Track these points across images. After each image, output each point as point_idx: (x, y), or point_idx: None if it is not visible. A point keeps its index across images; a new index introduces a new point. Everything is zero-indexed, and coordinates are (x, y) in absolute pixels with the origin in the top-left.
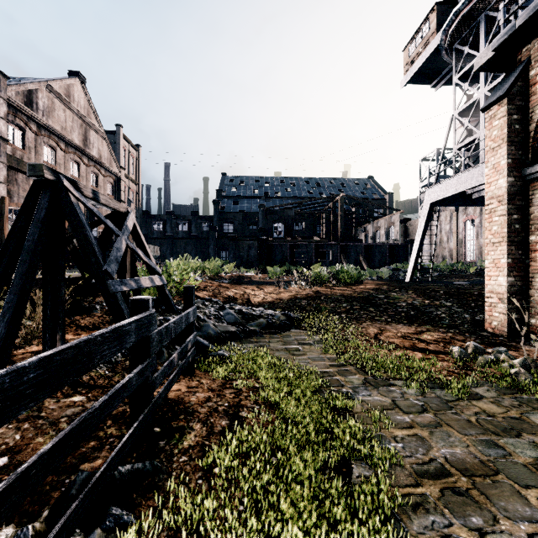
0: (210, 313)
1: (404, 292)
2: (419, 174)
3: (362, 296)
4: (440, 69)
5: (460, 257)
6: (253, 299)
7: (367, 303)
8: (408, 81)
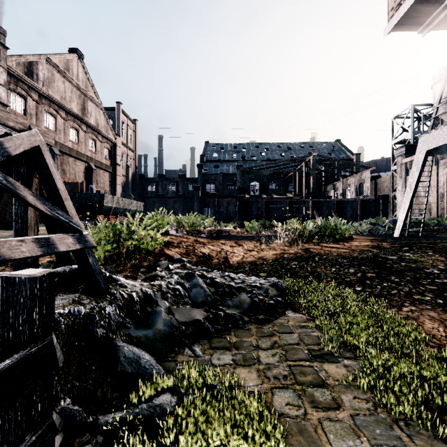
0: (168, 286)
1: (421, 252)
2: (392, 131)
3: (367, 257)
4: (430, 10)
5: (440, 211)
6: (231, 258)
7: (381, 267)
8: (393, 28)
